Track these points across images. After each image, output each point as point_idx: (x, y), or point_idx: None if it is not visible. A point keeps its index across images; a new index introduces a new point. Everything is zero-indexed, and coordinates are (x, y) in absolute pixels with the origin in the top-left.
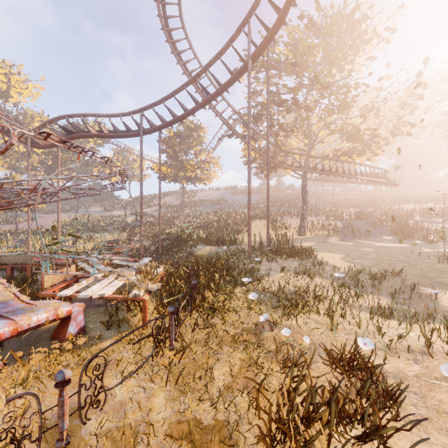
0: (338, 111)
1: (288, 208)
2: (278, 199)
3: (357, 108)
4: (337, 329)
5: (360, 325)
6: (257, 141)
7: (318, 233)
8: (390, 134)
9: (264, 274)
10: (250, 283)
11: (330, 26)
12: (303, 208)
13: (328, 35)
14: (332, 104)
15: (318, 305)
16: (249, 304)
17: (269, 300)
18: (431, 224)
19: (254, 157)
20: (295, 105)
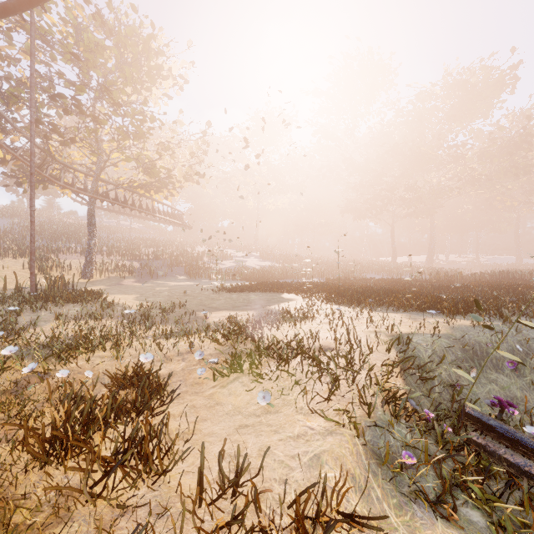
0: (134, 137)
1: (67, 242)
2: (49, 228)
3: (154, 141)
4: (123, 357)
5: (145, 347)
6: (9, 135)
7: (110, 275)
8: (184, 178)
9: (27, 325)
10: (1, 340)
11: (124, 36)
12: (90, 244)
13: (123, 45)
14: (127, 127)
15: (106, 344)
16: (2, 362)
17: (38, 351)
18: (215, 265)
19: (2, 157)
20: (78, 108)
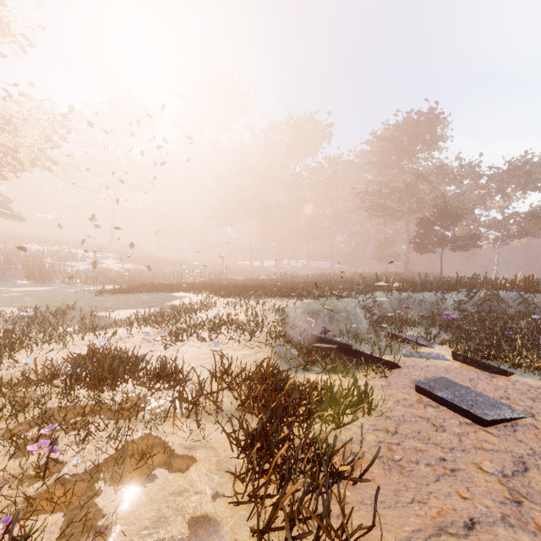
0: None
1: None
2: None
3: None
4: (66, 347)
5: (84, 337)
6: None
7: None
8: (28, 161)
9: None
10: None
11: None
12: None
13: None
14: None
15: (24, 343)
16: None
17: None
18: (65, 267)
19: None
20: None
